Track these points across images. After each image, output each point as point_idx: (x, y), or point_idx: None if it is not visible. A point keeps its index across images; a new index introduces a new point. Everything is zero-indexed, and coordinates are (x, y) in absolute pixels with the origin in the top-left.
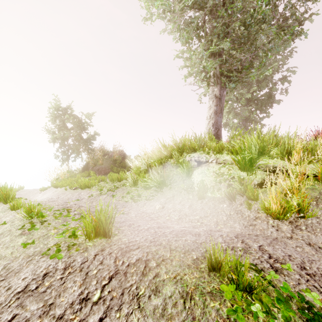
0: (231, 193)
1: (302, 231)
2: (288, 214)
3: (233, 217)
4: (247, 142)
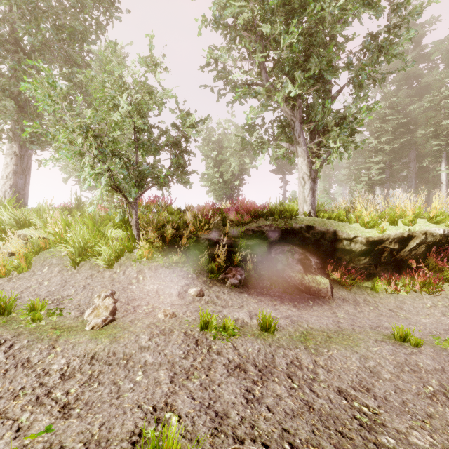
0: None
1: (10, 282)
2: (16, 272)
3: None
4: None
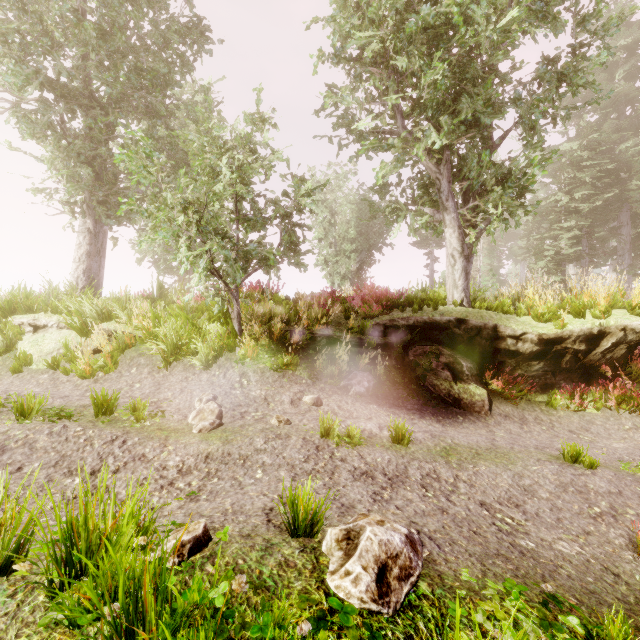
0: (55, 362)
1: (97, 383)
2: (101, 373)
3: (44, 384)
4: (75, 305)
